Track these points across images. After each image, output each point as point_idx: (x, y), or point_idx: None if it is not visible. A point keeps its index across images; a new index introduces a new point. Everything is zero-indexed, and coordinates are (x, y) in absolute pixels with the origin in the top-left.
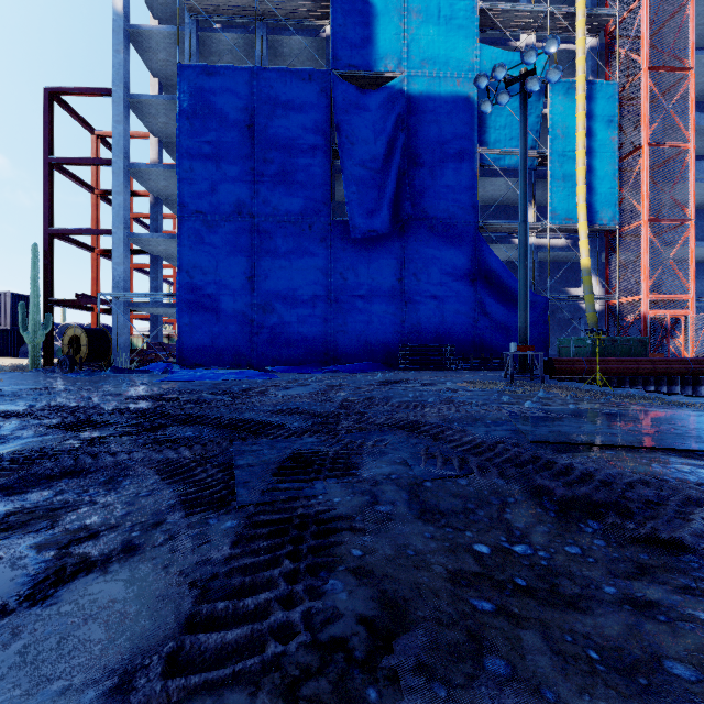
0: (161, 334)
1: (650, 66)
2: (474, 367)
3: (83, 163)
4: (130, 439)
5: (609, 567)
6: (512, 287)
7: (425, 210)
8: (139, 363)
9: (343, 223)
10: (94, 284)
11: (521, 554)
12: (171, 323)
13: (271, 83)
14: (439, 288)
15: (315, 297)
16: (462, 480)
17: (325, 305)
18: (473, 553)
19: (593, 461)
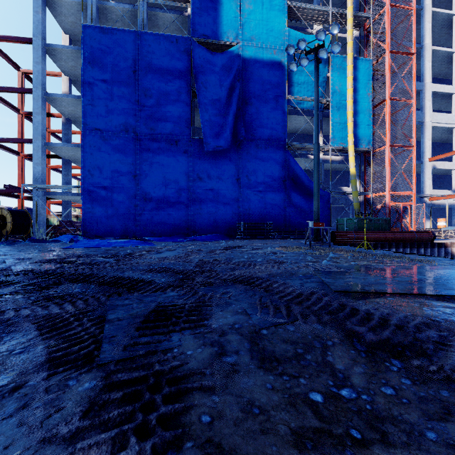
0: (70, 215)
1: (390, 50)
2: (285, 237)
3: (10, 90)
4: (23, 297)
5: (422, 407)
6: (308, 186)
7: (253, 134)
8: (53, 235)
9: (199, 141)
10: (19, 178)
11: (348, 399)
12: (79, 207)
13: (149, 42)
14: (262, 185)
15: (180, 190)
16: (290, 326)
17: (187, 195)
18: (310, 404)
19: (382, 306)
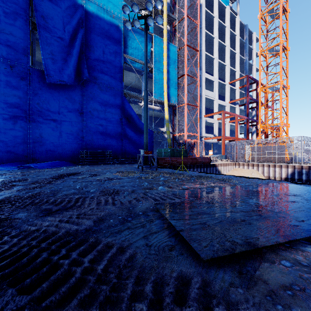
0: None
1: (187, 44)
2: (122, 162)
3: None
4: None
5: None
6: (139, 124)
7: (95, 77)
8: None
9: (40, 72)
10: None
11: None
12: None
13: None
14: (103, 121)
15: (16, 117)
16: None
17: (25, 123)
18: None
19: None
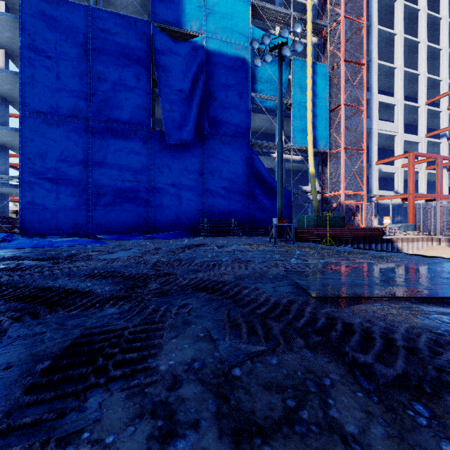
0: (7, 210)
1: (345, 59)
2: (249, 234)
3: None
4: None
5: None
6: (271, 183)
7: (217, 129)
8: None
9: (160, 132)
10: None
11: None
12: None
13: (103, 21)
14: (227, 182)
15: (139, 184)
16: (271, 356)
17: (146, 190)
18: None
19: (372, 316)
